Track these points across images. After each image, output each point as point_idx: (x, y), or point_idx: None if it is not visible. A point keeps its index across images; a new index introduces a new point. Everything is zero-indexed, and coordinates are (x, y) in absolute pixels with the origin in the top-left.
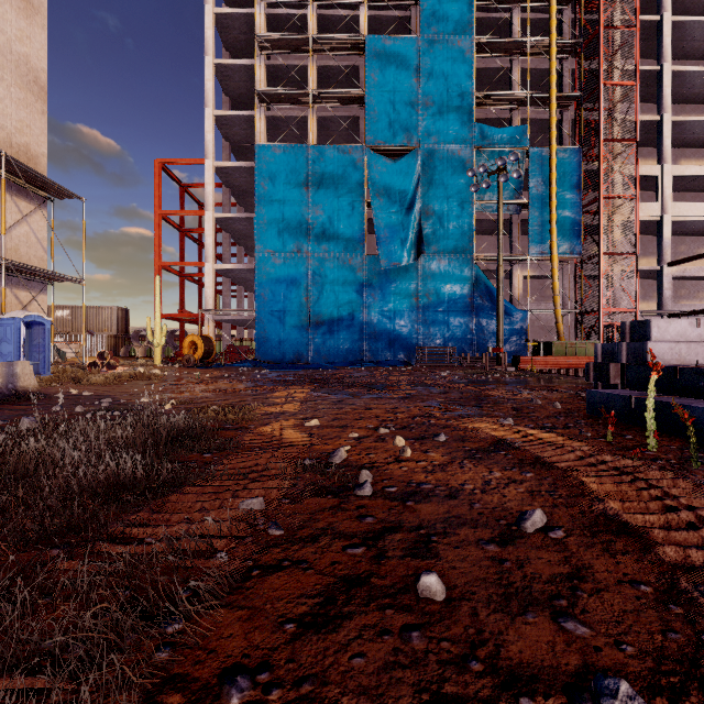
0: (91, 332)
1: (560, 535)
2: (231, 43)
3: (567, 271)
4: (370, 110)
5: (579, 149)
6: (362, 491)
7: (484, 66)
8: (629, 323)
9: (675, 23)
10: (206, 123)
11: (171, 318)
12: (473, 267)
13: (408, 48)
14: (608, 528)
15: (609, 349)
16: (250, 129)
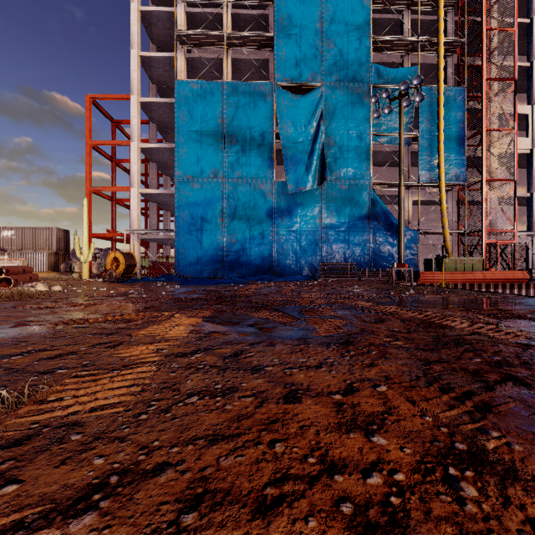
0: None
1: None
2: None
3: (450, 196)
4: (278, 51)
5: (463, 88)
6: None
7: (378, 16)
8: None
9: None
10: (132, 63)
11: (102, 237)
12: (370, 192)
13: None
14: None
15: None
16: (172, 71)
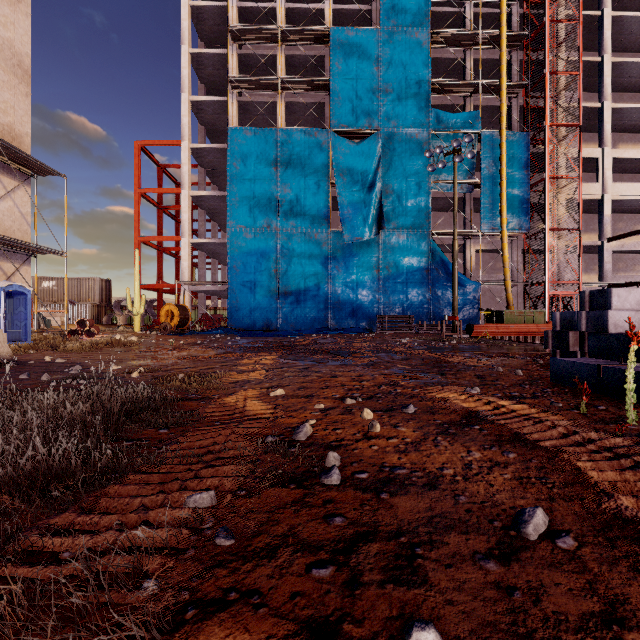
0: (72, 302)
1: (571, 544)
2: (206, 34)
3: (515, 245)
4: (334, 96)
5: (527, 133)
6: (329, 479)
7: (439, 56)
8: (589, 292)
9: (615, 18)
10: (182, 108)
11: (149, 288)
12: (429, 242)
13: (370, 39)
14: (625, 533)
15: (568, 317)
16: (223, 113)
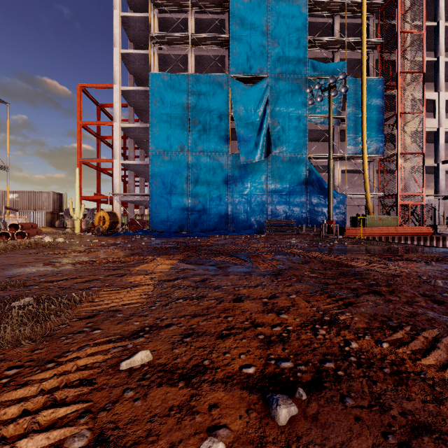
0: (13, 208)
1: None
2: (134, 4)
3: (372, 166)
4: (233, 49)
5: (382, 79)
6: None
7: (314, 21)
8: None
9: None
10: (114, 58)
11: (90, 199)
12: (307, 163)
13: (260, 5)
14: None
15: None
16: (147, 64)
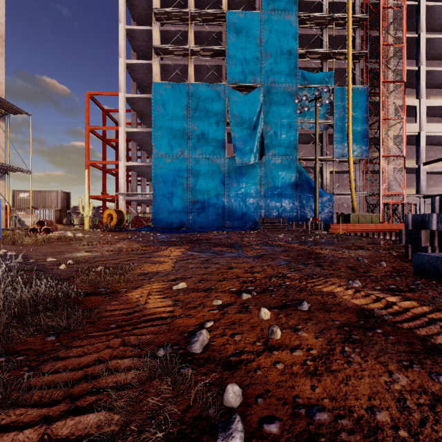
0: (36, 207)
1: None
2: (137, 16)
3: (358, 168)
4: (229, 60)
5: (366, 87)
6: None
7: (304, 33)
8: (438, 198)
9: (428, 7)
10: (119, 68)
11: (96, 198)
12: (297, 165)
13: (254, 20)
14: None
15: (419, 218)
16: (149, 73)
